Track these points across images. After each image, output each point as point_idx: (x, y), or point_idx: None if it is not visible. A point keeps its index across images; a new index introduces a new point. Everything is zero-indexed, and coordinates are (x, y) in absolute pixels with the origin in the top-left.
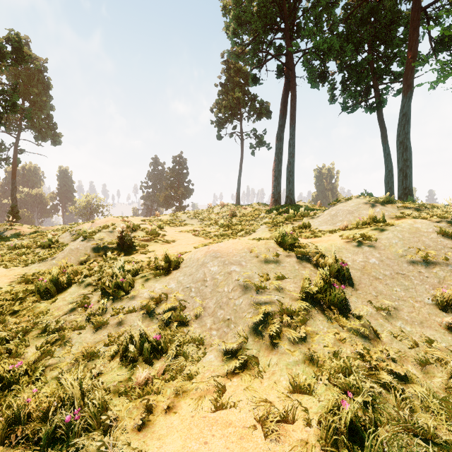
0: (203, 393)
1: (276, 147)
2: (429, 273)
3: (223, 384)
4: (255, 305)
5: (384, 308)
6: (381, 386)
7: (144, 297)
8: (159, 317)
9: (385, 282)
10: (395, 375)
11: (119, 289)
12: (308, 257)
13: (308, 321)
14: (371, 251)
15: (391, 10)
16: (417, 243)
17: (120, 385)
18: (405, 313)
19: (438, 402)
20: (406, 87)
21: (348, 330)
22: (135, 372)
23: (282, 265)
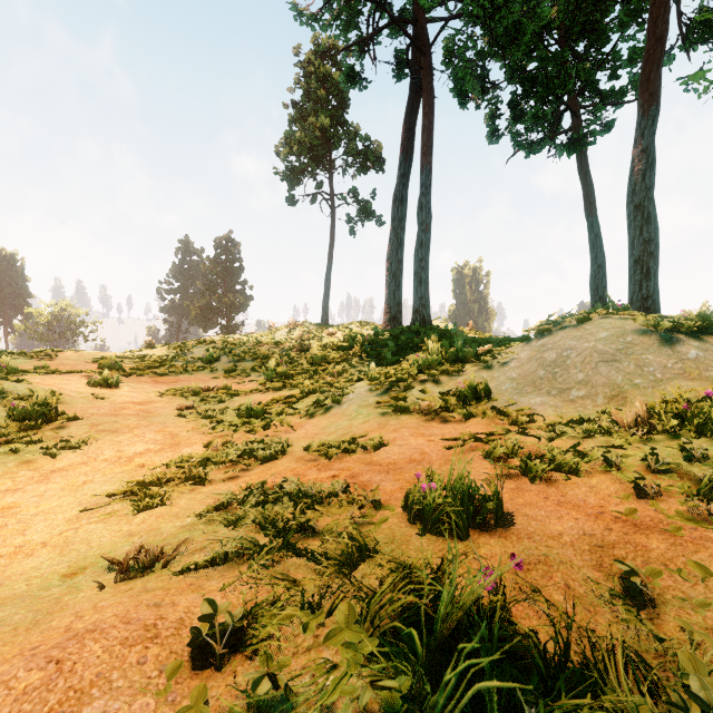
0: None
1: (393, 217)
2: None
3: None
4: None
5: None
6: None
7: None
8: None
9: None
10: None
11: None
12: None
13: None
14: None
15: None
16: None
17: None
18: None
19: None
20: (647, 96)
21: None
22: None
23: None
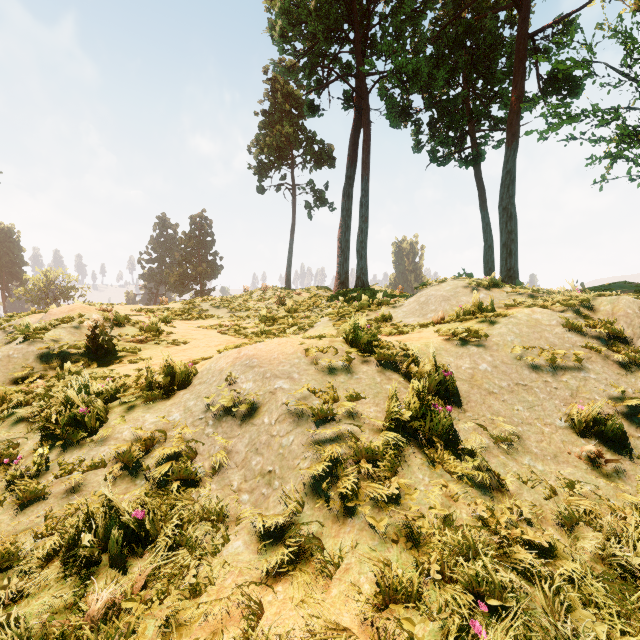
0: (220, 625)
1: (342, 208)
2: (557, 383)
3: (258, 600)
4: (314, 445)
5: (505, 437)
6: (519, 573)
7: (123, 439)
8: (147, 474)
9: (502, 398)
10: (535, 548)
11: (78, 426)
12: (395, 363)
13: (400, 468)
14: (480, 352)
15: (492, 33)
16: (539, 340)
17: (52, 623)
18: (533, 443)
19: (601, 588)
20: (511, 135)
21: (460, 478)
22: (90, 589)
23: (356, 376)
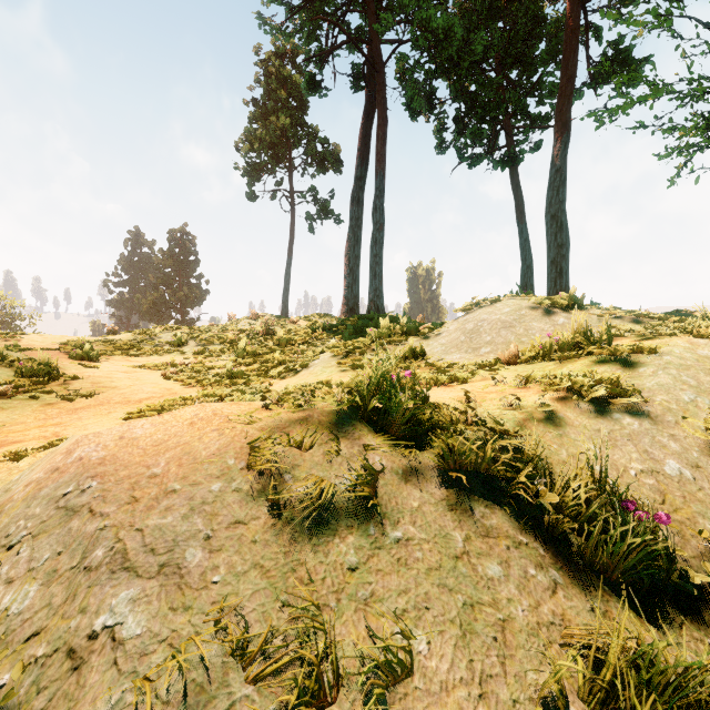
0: None
1: (351, 216)
2: None
3: None
4: None
5: None
6: None
7: None
8: None
9: None
10: None
11: None
12: (485, 472)
13: None
14: (648, 430)
15: (535, 3)
16: None
17: None
18: None
19: None
20: (561, 125)
21: None
22: None
23: (392, 535)
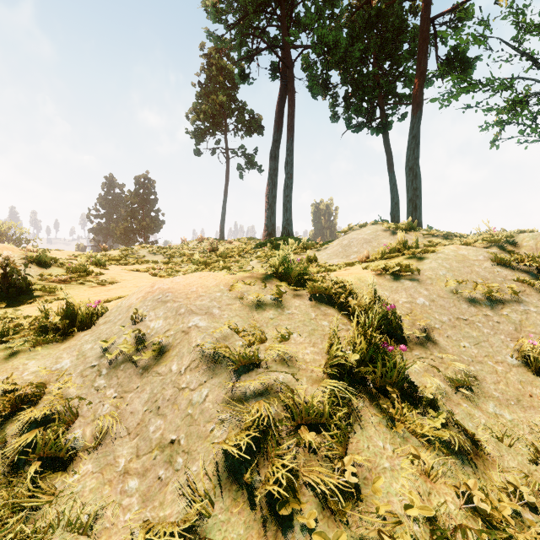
0: None
1: (270, 168)
2: (498, 317)
3: None
4: (235, 402)
5: (463, 380)
6: None
7: None
8: (4, 447)
9: (446, 334)
10: None
11: None
12: (329, 297)
13: (352, 431)
14: (415, 286)
15: (399, 18)
16: (471, 274)
17: None
18: (491, 385)
19: None
20: (416, 105)
21: (428, 441)
22: None
23: (287, 312)
